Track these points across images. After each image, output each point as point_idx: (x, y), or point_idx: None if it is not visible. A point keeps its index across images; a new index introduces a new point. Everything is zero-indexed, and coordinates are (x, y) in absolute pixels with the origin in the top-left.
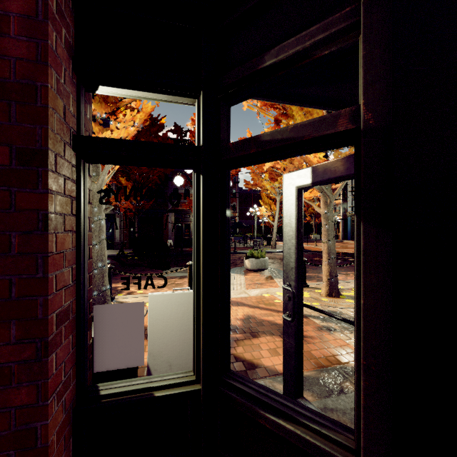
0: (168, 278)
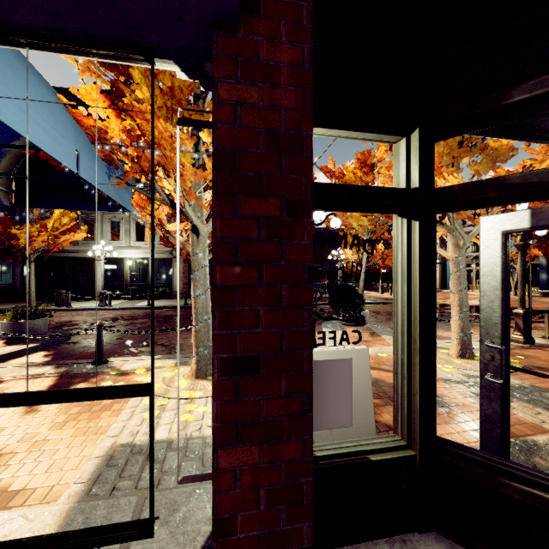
0: None
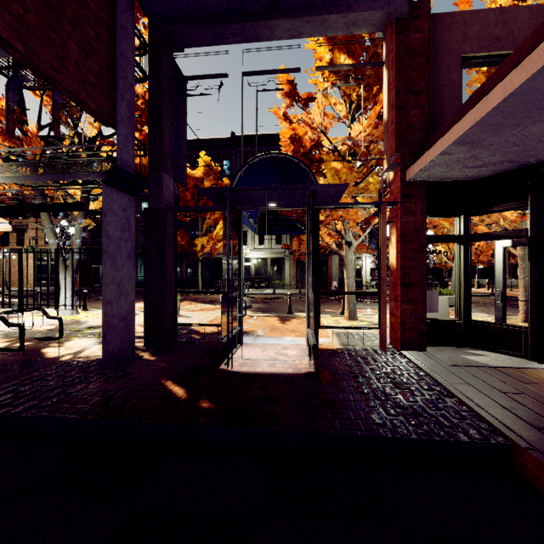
0: (364, 309)
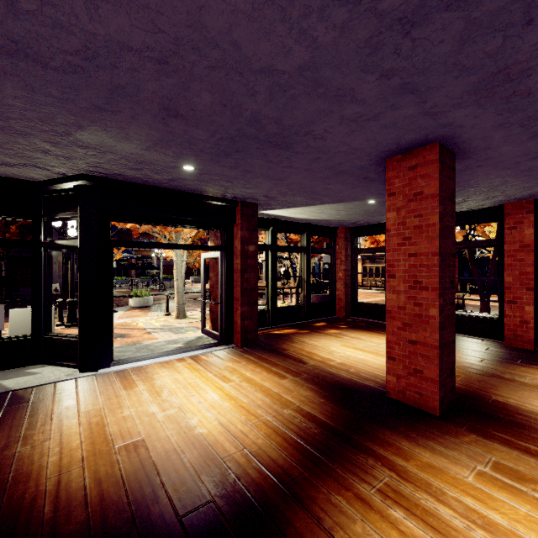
0: None
